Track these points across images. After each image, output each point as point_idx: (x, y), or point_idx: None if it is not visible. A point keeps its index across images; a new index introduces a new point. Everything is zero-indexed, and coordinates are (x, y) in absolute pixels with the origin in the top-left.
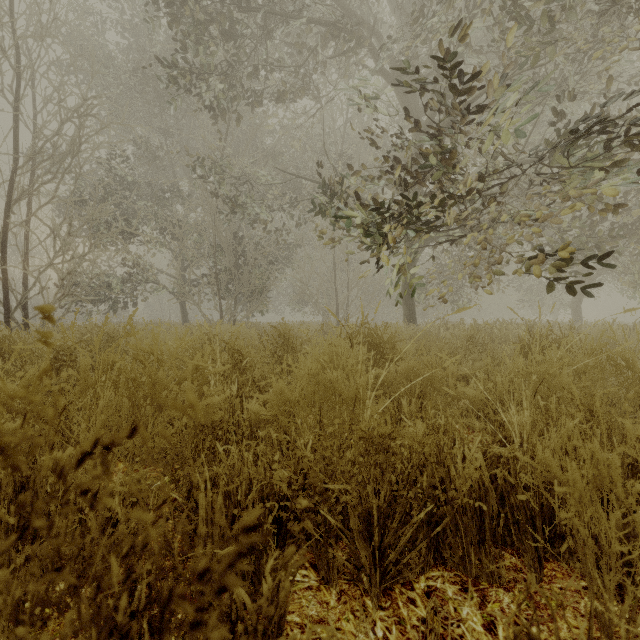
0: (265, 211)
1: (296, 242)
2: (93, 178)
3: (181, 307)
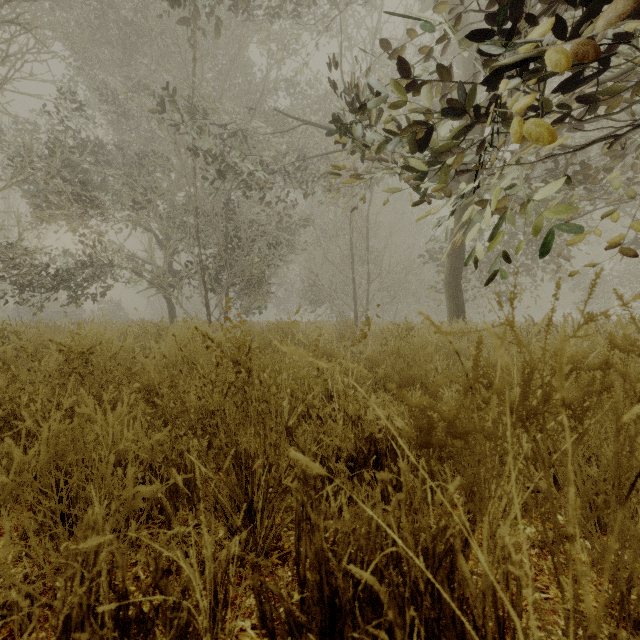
0: (260, 169)
1: (304, 223)
2: (11, 114)
3: (167, 303)
